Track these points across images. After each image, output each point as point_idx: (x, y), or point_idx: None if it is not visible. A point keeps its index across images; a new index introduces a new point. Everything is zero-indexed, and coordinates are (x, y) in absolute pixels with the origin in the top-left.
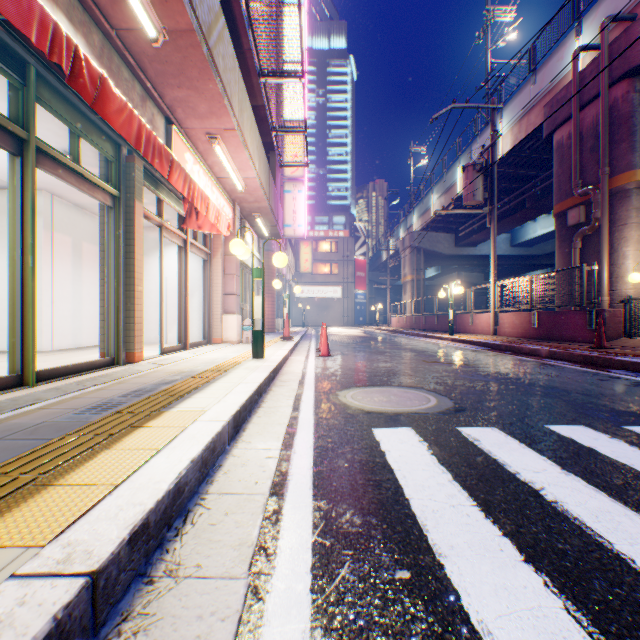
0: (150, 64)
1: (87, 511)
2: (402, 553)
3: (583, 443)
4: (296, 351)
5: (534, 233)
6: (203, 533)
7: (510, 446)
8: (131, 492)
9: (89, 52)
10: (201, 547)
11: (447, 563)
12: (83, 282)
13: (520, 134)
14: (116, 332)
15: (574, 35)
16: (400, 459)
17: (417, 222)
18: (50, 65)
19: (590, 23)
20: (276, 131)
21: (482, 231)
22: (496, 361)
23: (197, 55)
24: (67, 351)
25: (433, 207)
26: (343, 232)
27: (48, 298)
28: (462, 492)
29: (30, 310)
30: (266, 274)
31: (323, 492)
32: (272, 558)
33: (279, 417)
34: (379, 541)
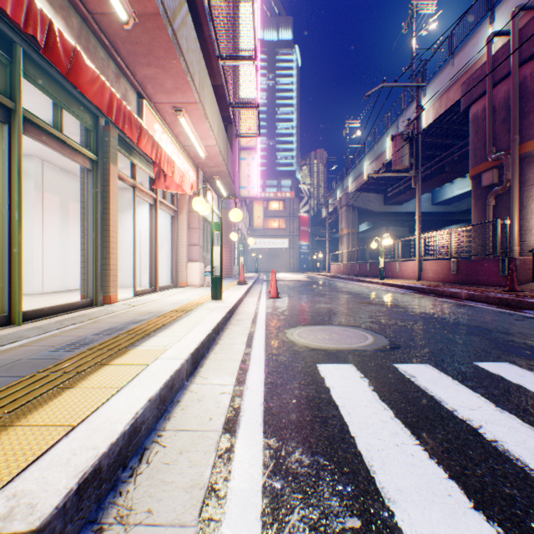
0: (123, 45)
1: (40, 456)
2: (351, 498)
3: (511, 380)
4: (250, 293)
5: (451, 193)
6: (157, 473)
7: (444, 383)
8: (87, 434)
9: (68, 33)
10: (154, 489)
11: (397, 510)
12: (69, 235)
13: (440, 109)
14: (94, 277)
15: (488, 23)
16: (344, 395)
17: (352, 184)
18: (33, 43)
19: (502, 12)
20: (233, 107)
21: (407, 192)
22: (422, 302)
23: (163, 36)
24: (55, 293)
25: (366, 172)
26: (289, 193)
27: (39, 248)
28: (404, 430)
29: (16, 258)
30: (225, 228)
31: (273, 429)
32: (223, 502)
33: (234, 353)
34: (328, 483)
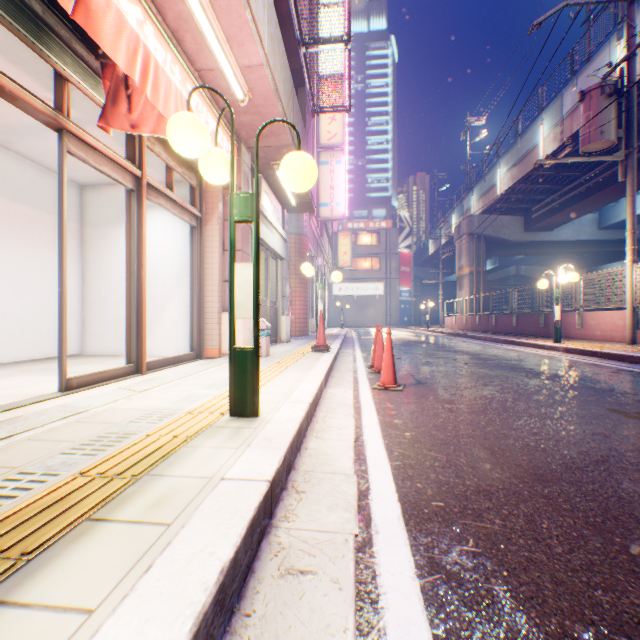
0: None
1: None
2: None
3: None
4: (335, 372)
5: (636, 209)
6: None
7: None
8: None
9: None
10: None
11: None
12: None
13: None
14: None
15: None
16: None
17: (477, 204)
18: None
19: None
20: (305, 44)
21: (567, 208)
22: None
23: None
24: None
25: (500, 182)
26: (385, 222)
27: None
28: None
29: None
30: (296, 263)
31: None
32: None
33: None
34: None
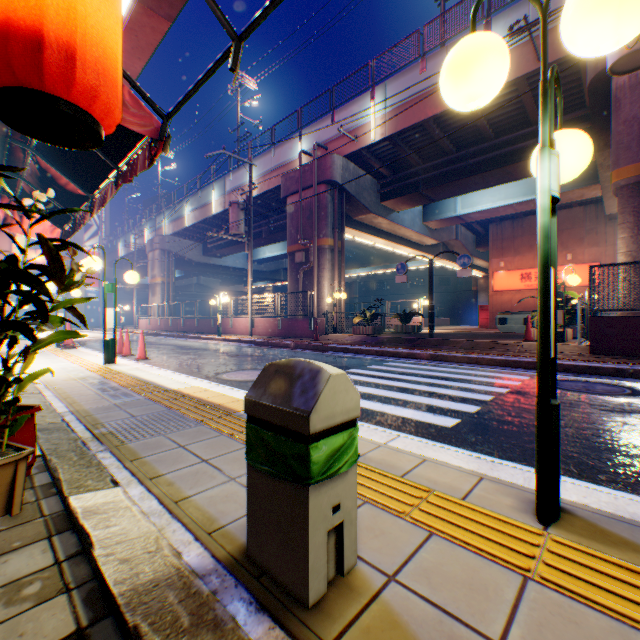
0: None
1: None
2: None
3: None
4: None
5: (265, 255)
6: None
7: None
8: None
9: None
10: None
11: None
12: None
13: (265, 186)
14: None
15: (299, 138)
16: None
17: (169, 226)
18: None
19: (307, 137)
20: None
21: (230, 247)
22: (272, 352)
23: None
24: None
25: (188, 217)
26: None
27: None
28: None
29: None
30: None
31: None
32: None
33: None
34: None
